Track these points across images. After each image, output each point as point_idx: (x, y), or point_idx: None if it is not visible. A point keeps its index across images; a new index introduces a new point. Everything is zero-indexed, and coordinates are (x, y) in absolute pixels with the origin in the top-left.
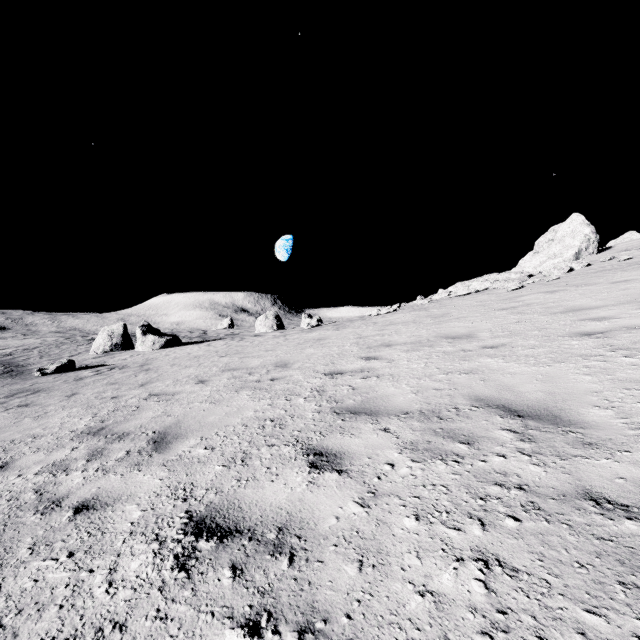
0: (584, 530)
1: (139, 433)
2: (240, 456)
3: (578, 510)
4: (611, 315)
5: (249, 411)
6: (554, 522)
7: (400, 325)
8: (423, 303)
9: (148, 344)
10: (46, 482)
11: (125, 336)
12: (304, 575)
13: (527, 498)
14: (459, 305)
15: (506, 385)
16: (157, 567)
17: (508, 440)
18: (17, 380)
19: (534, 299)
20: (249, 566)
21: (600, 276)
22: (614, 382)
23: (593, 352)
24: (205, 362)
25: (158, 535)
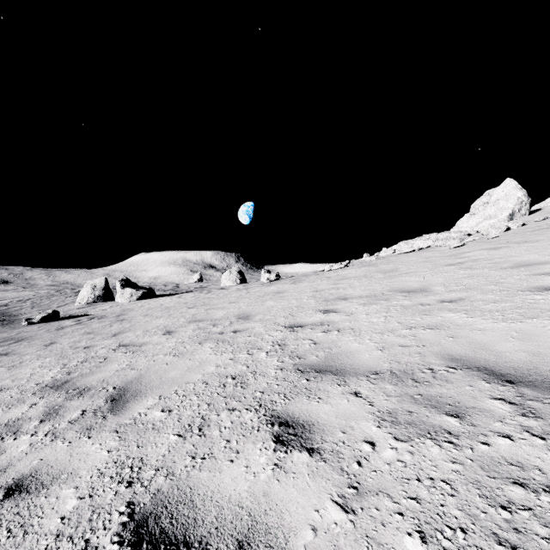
0: None
1: (100, 388)
2: (198, 423)
3: None
4: None
5: (211, 366)
6: None
7: (353, 279)
8: (371, 260)
9: (126, 296)
10: None
11: (106, 289)
12: None
13: None
14: (406, 261)
15: (479, 343)
16: None
17: (506, 414)
18: (6, 329)
19: (479, 255)
20: None
21: (539, 234)
22: None
23: None
24: (174, 313)
25: (88, 542)
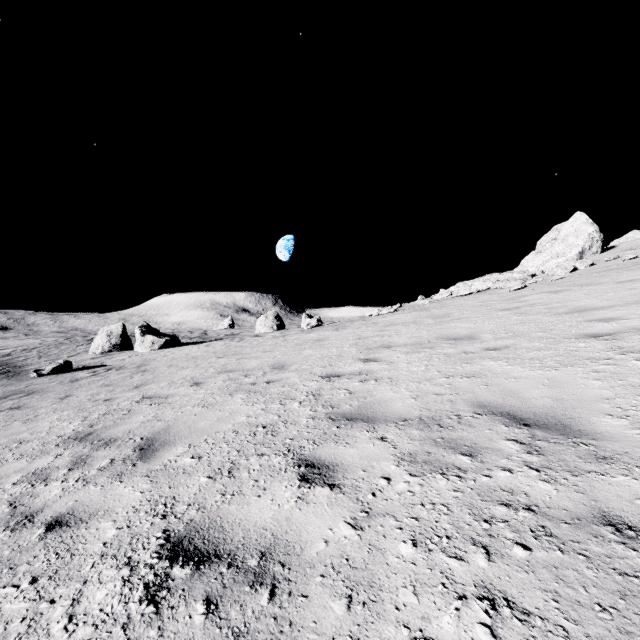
0: (604, 563)
1: (126, 439)
2: (227, 467)
3: (595, 537)
4: (619, 316)
5: (241, 416)
6: (569, 552)
7: (400, 326)
8: (424, 303)
9: (147, 344)
10: (23, 493)
11: (124, 336)
12: (285, 613)
13: (537, 521)
14: (461, 305)
15: (510, 390)
16: (124, 598)
17: (514, 452)
18: (13, 381)
19: (537, 299)
20: (225, 600)
21: (605, 276)
22: (626, 388)
23: (602, 355)
24: (202, 363)
25: (130, 559)
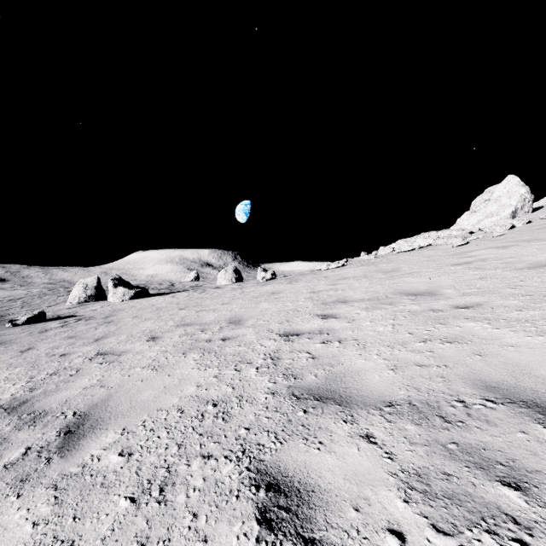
0: None
1: (58, 414)
2: (160, 478)
3: None
4: None
5: (191, 385)
6: None
7: (352, 280)
8: (369, 258)
9: (119, 295)
10: None
11: (98, 288)
12: None
13: None
14: (407, 260)
15: (517, 364)
16: None
17: None
18: None
19: (487, 254)
20: None
21: None
22: None
23: None
24: (164, 315)
25: None
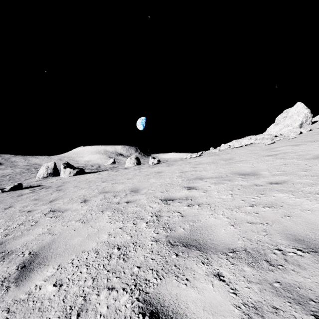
0: None
1: (19, 253)
2: (78, 305)
3: None
4: None
5: (105, 234)
6: None
7: (205, 164)
8: (215, 151)
9: (67, 173)
10: None
11: (55, 169)
12: None
13: None
14: (238, 153)
15: (314, 223)
16: None
17: None
18: None
19: (286, 149)
20: None
21: None
22: None
23: None
24: (93, 185)
25: None
